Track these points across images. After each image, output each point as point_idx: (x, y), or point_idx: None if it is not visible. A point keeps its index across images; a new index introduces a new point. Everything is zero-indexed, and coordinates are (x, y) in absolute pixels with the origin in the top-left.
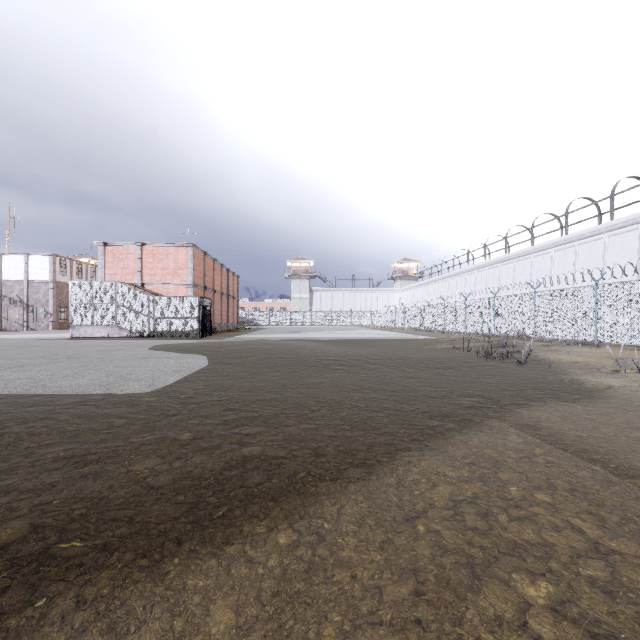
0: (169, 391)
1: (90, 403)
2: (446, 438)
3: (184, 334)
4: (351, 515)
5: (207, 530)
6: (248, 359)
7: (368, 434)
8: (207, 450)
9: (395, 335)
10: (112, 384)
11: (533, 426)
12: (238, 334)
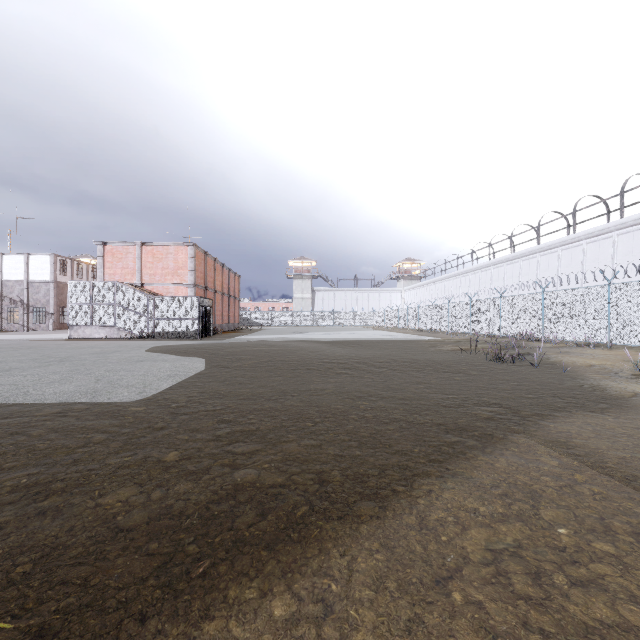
0: (160, 399)
1: (71, 414)
2: (468, 459)
3: (184, 335)
4: (365, 573)
5: (181, 597)
6: (247, 362)
7: (379, 453)
8: (194, 475)
9: (399, 336)
10: (99, 391)
11: (565, 443)
12: (239, 335)
